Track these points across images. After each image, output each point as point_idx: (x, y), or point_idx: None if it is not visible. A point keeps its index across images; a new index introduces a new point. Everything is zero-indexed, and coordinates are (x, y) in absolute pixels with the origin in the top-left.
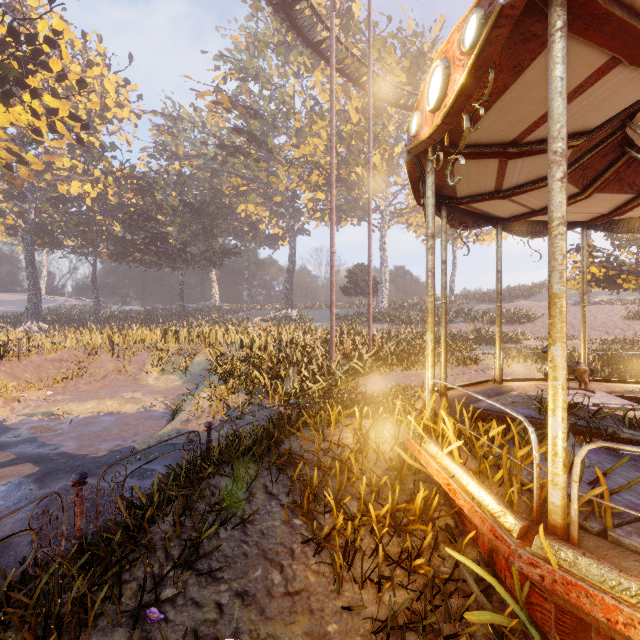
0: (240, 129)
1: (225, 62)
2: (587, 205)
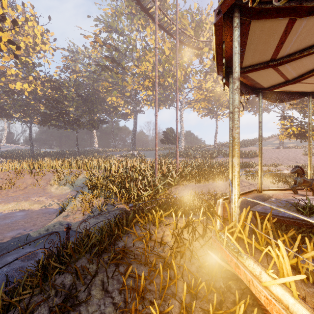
0: (107, 56)
1: (100, 22)
2: None
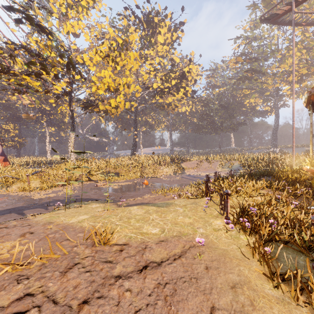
0: (247, 70)
1: (239, 39)
2: None
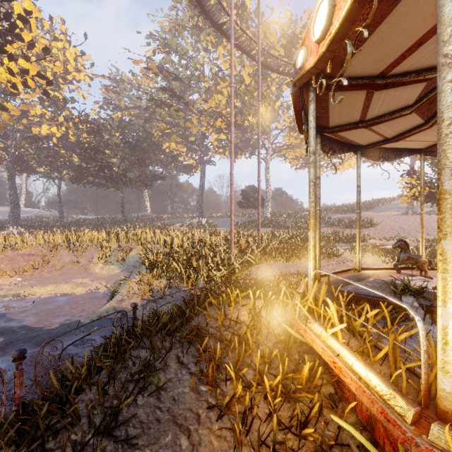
0: (165, 87)
1: (154, 40)
2: (428, 134)
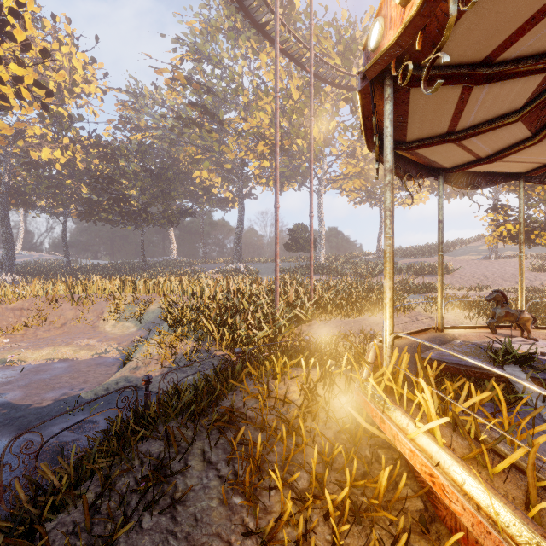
0: (194, 102)
1: (182, 45)
2: (533, 153)
